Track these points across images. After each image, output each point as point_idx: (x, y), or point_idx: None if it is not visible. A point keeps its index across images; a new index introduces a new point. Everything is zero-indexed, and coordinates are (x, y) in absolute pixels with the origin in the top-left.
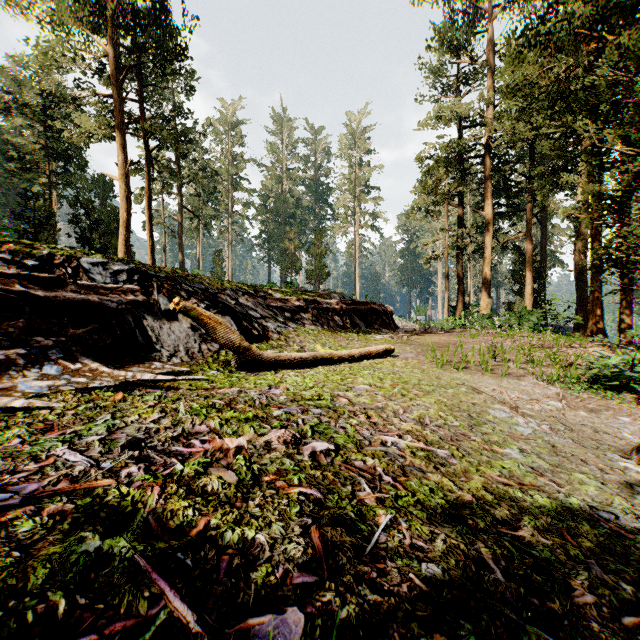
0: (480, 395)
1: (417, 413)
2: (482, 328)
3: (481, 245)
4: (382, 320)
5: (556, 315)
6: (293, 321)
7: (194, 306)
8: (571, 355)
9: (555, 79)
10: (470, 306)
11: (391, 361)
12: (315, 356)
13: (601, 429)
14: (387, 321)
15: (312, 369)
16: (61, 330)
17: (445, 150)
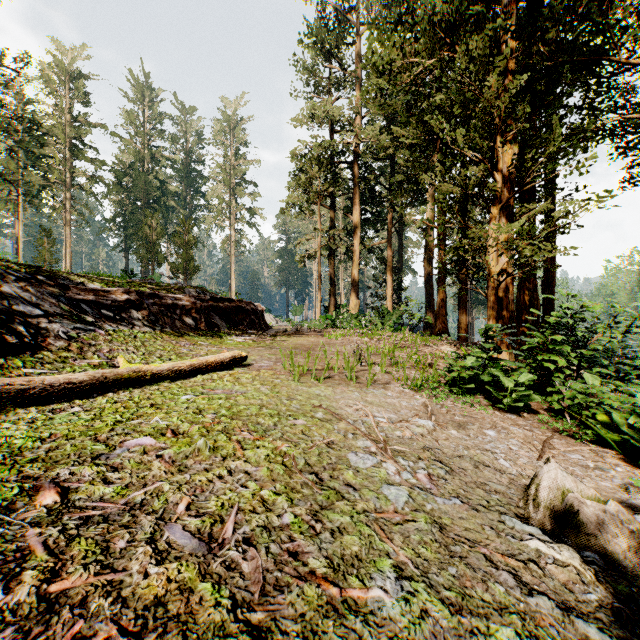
0: (340, 423)
1: (215, 505)
2: (351, 328)
3: (350, 248)
4: (251, 320)
5: (412, 315)
6: (114, 321)
7: None
8: (428, 354)
9: (415, 78)
10: (341, 306)
11: (237, 374)
12: (104, 376)
13: (479, 458)
14: (257, 321)
15: (88, 401)
16: None
17: (318, 149)
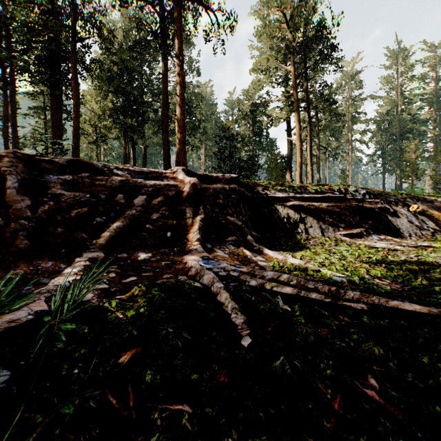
0: None
1: None
2: None
3: None
4: None
5: None
6: None
7: (425, 209)
8: None
9: None
10: None
11: None
12: None
13: None
14: None
15: None
16: (366, 221)
17: None
